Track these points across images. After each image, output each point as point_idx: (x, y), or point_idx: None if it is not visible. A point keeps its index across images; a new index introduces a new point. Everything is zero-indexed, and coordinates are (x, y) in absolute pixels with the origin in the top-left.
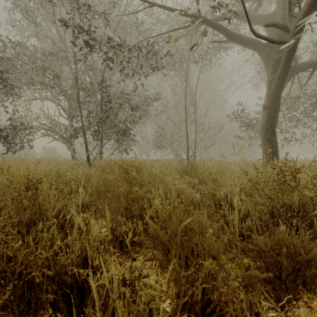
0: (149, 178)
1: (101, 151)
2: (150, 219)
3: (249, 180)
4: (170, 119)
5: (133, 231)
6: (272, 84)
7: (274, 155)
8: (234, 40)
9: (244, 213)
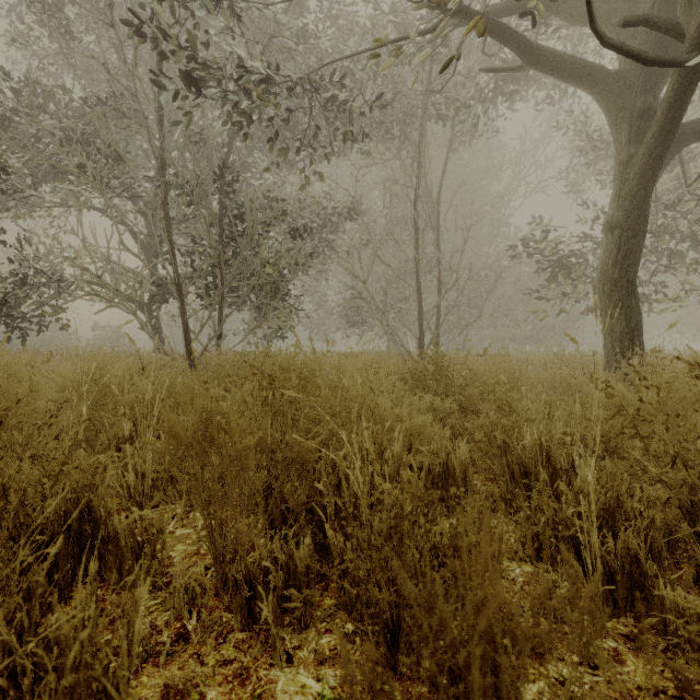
0: (334, 401)
1: (220, 332)
2: (337, 518)
3: (618, 409)
4: (380, 259)
5: (287, 563)
6: (629, 170)
7: (632, 341)
8: (535, 64)
9: (604, 505)
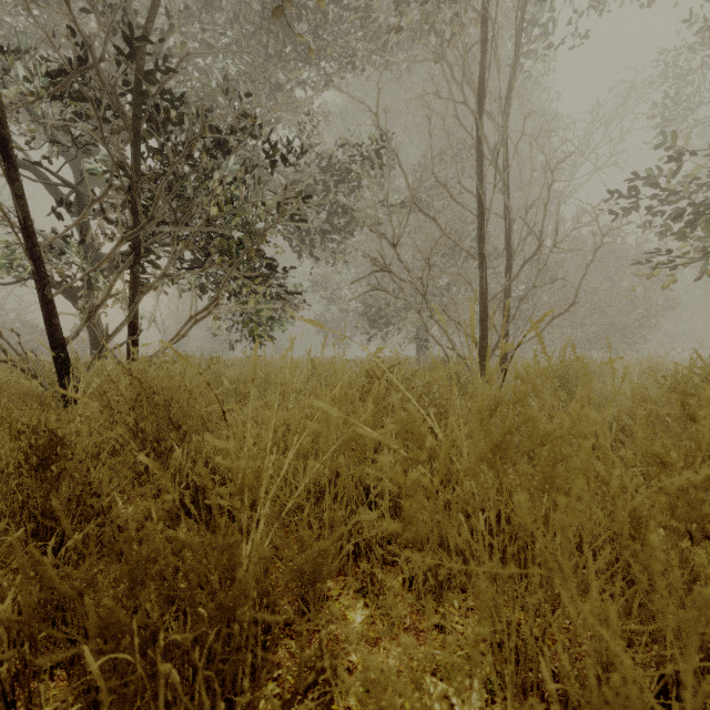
0: None
1: (133, 323)
2: None
3: None
4: (419, 209)
5: None
6: None
7: None
8: None
9: None
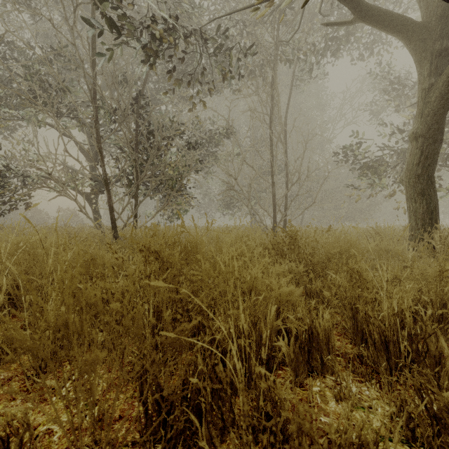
0: (212, 273)
1: (136, 213)
2: (213, 400)
3: None
4: (246, 163)
5: None
6: (431, 94)
7: (432, 219)
8: (361, 18)
9: None
